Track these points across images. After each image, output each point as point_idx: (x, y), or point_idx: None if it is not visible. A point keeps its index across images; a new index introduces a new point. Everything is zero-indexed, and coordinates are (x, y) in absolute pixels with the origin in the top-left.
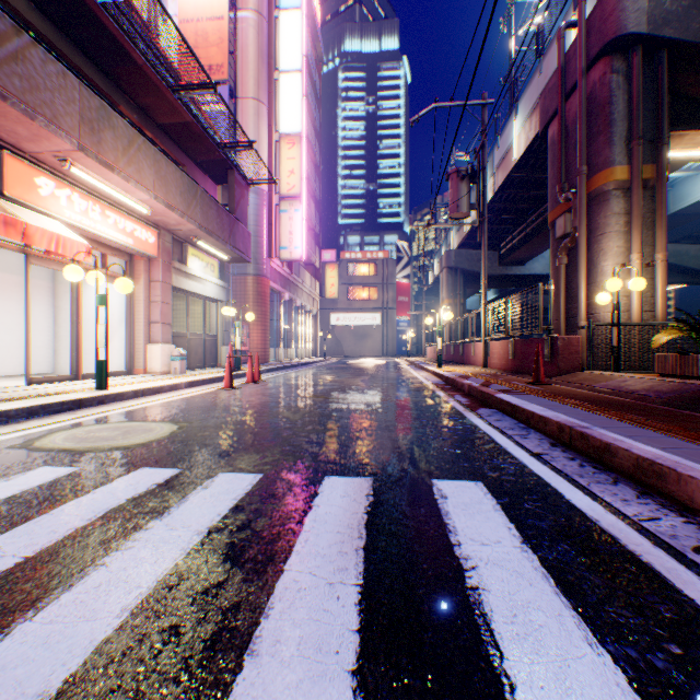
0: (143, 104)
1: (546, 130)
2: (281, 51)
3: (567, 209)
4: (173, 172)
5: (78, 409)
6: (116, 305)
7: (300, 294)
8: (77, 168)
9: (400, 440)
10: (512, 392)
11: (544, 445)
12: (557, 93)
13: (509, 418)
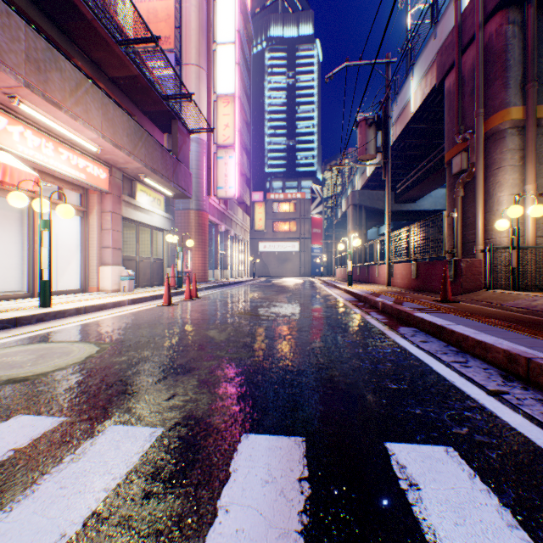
0: (96, 58)
1: (442, 83)
2: (218, 27)
3: (463, 148)
4: (120, 115)
5: (13, 327)
6: (74, 233)
7: (234, 226)
8: (26, 106)
9: (330, 368)
10: (428, 310)
11: (495, 378)
12: (454, 48)
13: (434, 339)
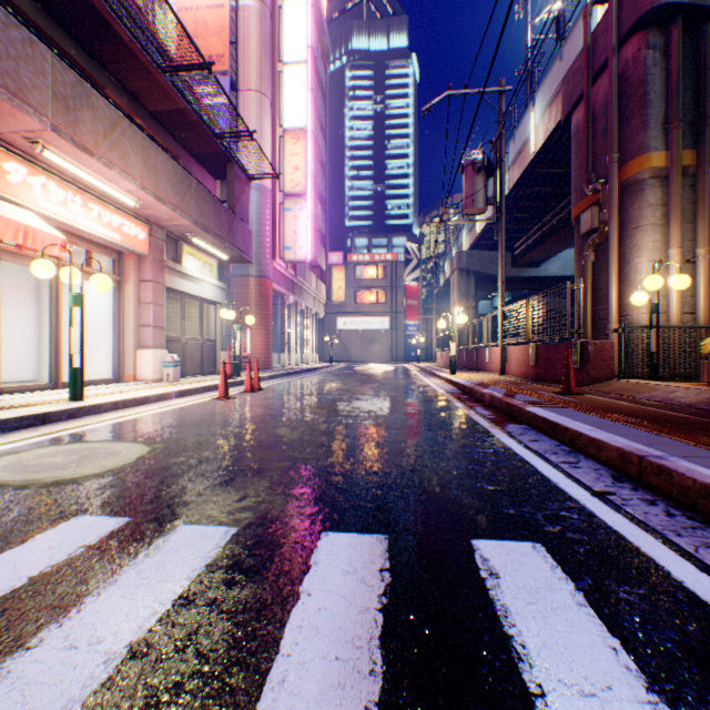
0: (132, 88)
1: (569, 118)
2: (285, 42)
3: (594, 202)
4: (164, 161)
5: (42, 425)
6: (104, 307)
7: (305, 297)
8: (51, 153)
9: (420, 469)
10: (543, 404)
11: (604, 479)
12: (583, 75)
13: (546, 437)
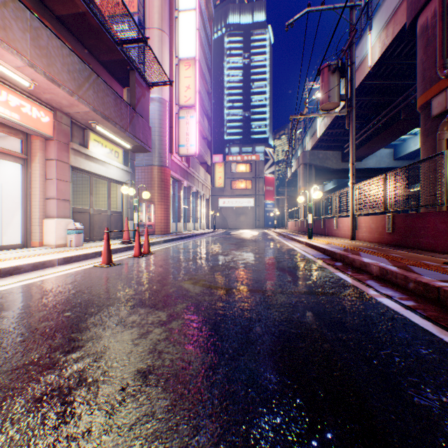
0: None
1: (415, 20)
2: None
3: (447, 85)
4: (57, 46)
5: None
6: (18, 183)
7: (196, 183)
8: None
9: None
10: None
11: None
12: None
13: None
